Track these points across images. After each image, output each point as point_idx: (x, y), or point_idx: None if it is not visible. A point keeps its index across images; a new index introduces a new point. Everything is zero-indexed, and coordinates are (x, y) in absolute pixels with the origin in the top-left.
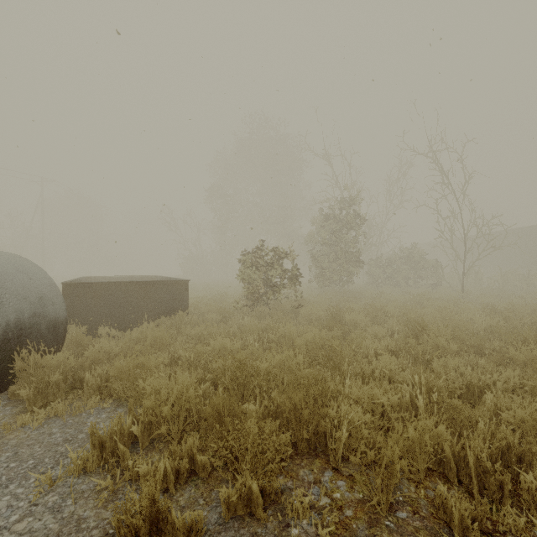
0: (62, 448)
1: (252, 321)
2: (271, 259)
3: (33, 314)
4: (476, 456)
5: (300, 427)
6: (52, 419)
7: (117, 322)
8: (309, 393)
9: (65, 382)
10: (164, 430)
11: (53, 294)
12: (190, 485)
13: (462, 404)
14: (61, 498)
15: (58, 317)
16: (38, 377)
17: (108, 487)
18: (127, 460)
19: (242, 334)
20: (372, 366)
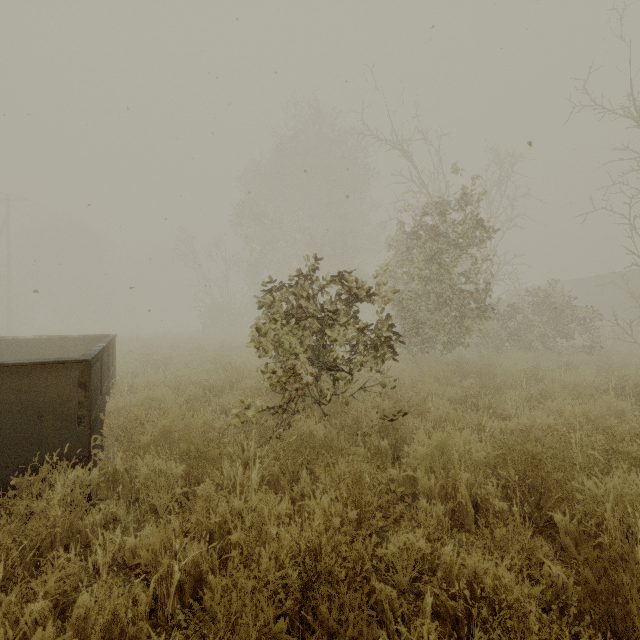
0: None
1: (265, 509)
2: (327, 302)
3: None
4: None
5: None
6: None
7: None
8: None
9: None
10: None
11: None
12: None
13: None
14: None
15: None
16: None
17: None
18: None
19: None
20: None
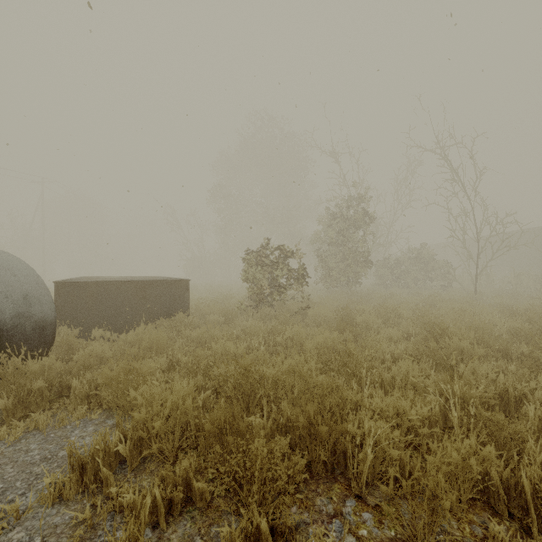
0: (38, 468)
1: (256, 323)
2: (276, 258)
3: (16, 314)
4: (532, 485)
5: (315, 445)
6: (31, 433)
7: (114, 324)
8: (323, 404)
9: (51, 389)
10: (156, 449)
11: (40, 293)
12: (184, 518)
13: (505, 419)
14: (28, 535)
15: (45, 318)
16: (18, 384)
17: (87, 519)
18: (111, 485)
19: (246, 337)
20: (392, 372)
